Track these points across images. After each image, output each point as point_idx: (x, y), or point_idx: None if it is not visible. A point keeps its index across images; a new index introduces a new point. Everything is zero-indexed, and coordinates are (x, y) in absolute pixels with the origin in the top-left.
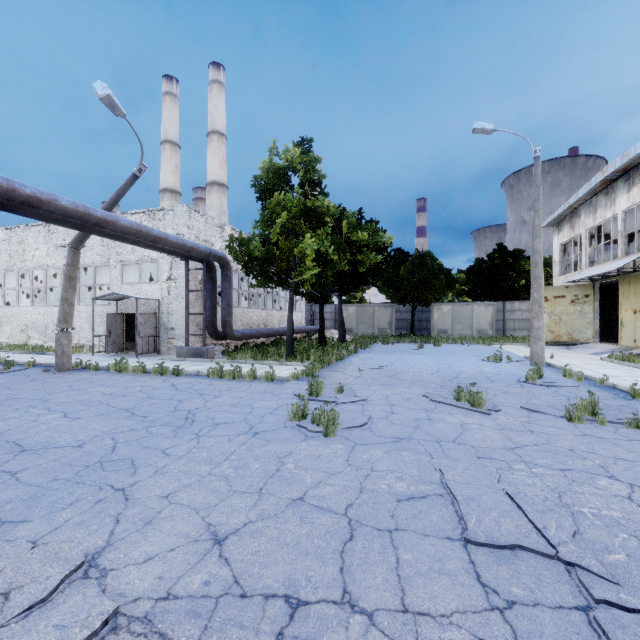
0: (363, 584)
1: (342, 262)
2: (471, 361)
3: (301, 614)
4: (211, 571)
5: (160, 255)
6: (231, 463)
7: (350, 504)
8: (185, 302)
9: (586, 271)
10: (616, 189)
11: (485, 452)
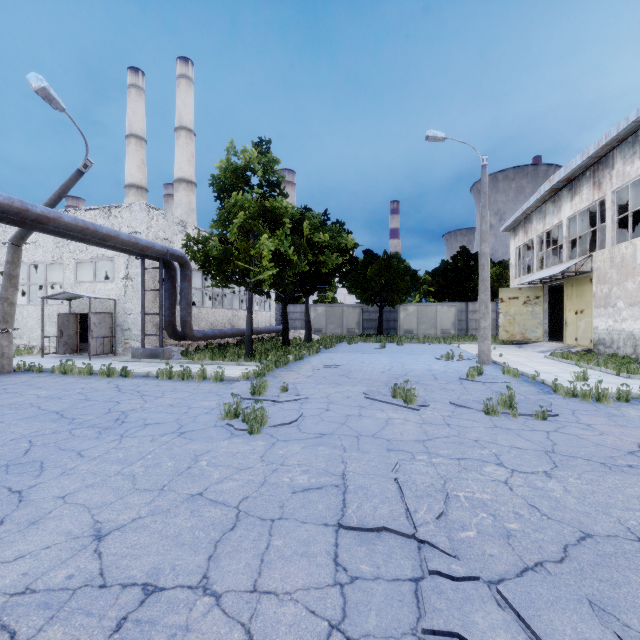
0: (225, 569)
1: (302, 263)
2: (425, 360)
3: (152, 599)
4: (80, 565)
5: (116, 253)
6: (144, 462)
7: (246, 497)
8: (141, 302)
9: (536, 274)
10: (561, 197)
11: (397, 445)
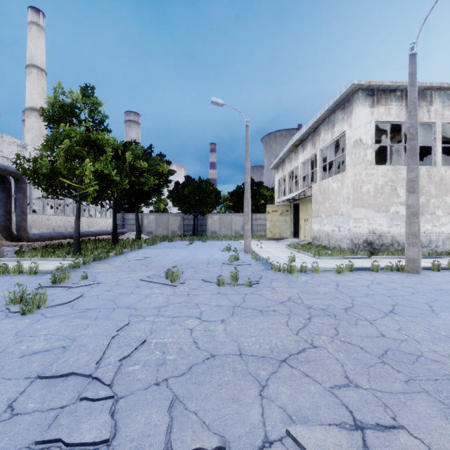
0: None
1: (124, 182)
2: (212, 251)
3: None
4: None
5: None
6: None
7: None
8: None
9: (286, 196)
10: (298, 150)
11: (139, 312)
